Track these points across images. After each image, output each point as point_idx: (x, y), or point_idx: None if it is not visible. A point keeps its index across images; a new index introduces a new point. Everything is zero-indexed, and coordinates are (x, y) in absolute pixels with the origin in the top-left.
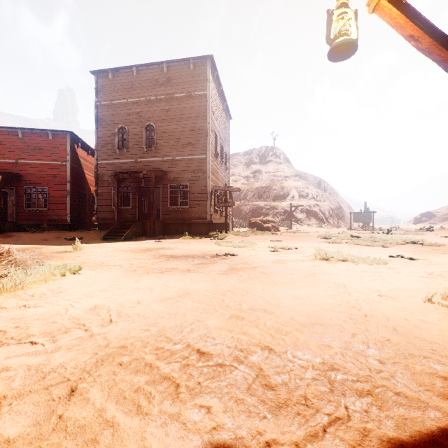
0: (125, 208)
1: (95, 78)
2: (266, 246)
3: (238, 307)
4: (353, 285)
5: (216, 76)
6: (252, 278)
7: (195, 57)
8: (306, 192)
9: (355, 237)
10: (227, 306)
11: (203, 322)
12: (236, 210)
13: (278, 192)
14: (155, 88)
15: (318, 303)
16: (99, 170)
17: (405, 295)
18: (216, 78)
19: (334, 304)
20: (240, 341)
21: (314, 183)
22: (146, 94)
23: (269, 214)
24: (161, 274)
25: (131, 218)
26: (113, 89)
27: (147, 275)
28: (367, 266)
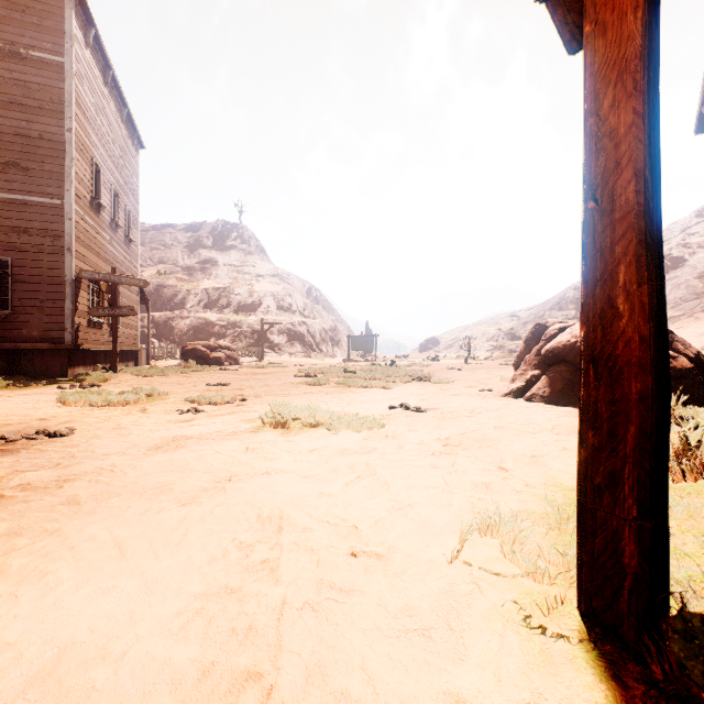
0: None
1: None
2: (182, 399)
3: None
4: (302, 518)
5: (96, 40)
6: None
7: None
8: (289, 302)
9: (350, 373)
10: None
11: None
12: (162, 326)
13: (245, 300)
14: None
15: (123, 689)
16: None
17: (411, 529)
18: (97, 45)
19: (186, 677)
20: None
21: (302, 290)
22: None
23: (226, 335)
24: None
25: None
26: None
27: None
28: (353, 435)
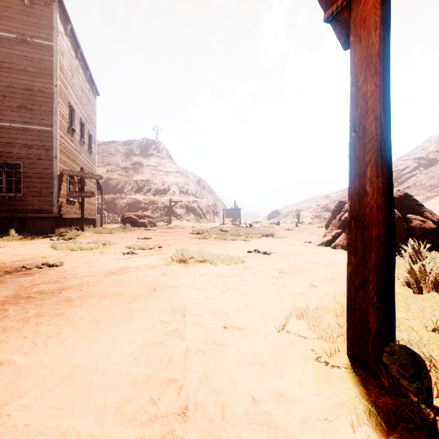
0: None
1: None
2: (124, 247)
3: None
4: (196, 309)
5: (71, 31)
6: (24, 322)
7: None
8: (187, 188)
9: (224, 232)
10: None
11: None
12: (110, 203)
13: (159, 187)
14: None
15: (107, 385)
16: None
17: (257, 316)
18: (71, 34)
19: (138, 381)
20: None
21: (195, 181)
22: None
23: (148, 209)
24: None
25: None
26: None
27: None
28: (225, 267)
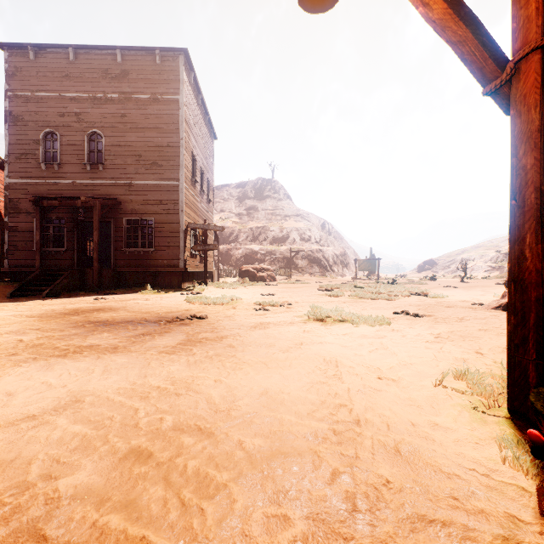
0: (56, 250)
1: (5, 54)
2: (252, 303)
3: (154, 427)
4: (348, 362)
5: (194, 79)
6: (210, 358)
7: (163, 48)
8: (309, 234)
9: (359, 288)
10: (136, 427)
11: (54, 481)
12: (224, 255)
13: (277, 234)
14: (104, 82)
15: (294, 401)
16: (11, 192)
17: (411, 373)
18: (194, 82)
19: (316, 402)
20: (103, 538)
21: (318, 225)
22: (90, 89)
23: (265, 260)
24: (58, 359)
25: (65, 265)
26: (35, 74)
27: (30, 363)
28: (369, 328)
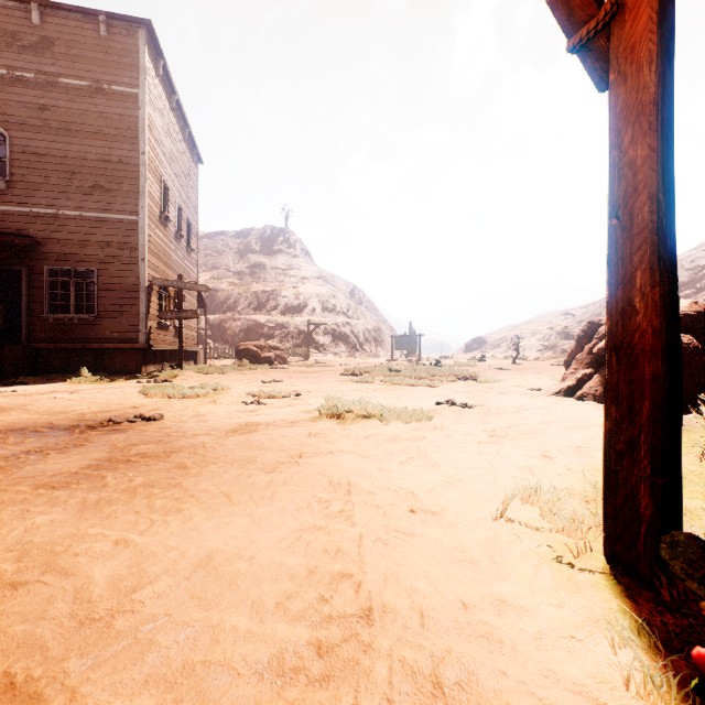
0: None
1: None
2: (244, 394)
3: None
4: (367, 485)
5: (164, 69)
6: (131, 493)
7: (112, 14)
8: (334, 303)
9: (395, 372)
10: None
11: None
12: (217, 328)
13: (291, 302)
14: (9, 52)
15: (258, 576)
16: None
17: (460, 497)
18: (164, 74)
19: (299, 573)
20: None
21: (346, 292)
22: None
23: (274, 336)
24: None
25: None
26: None
27: None
28: (403, 426)
